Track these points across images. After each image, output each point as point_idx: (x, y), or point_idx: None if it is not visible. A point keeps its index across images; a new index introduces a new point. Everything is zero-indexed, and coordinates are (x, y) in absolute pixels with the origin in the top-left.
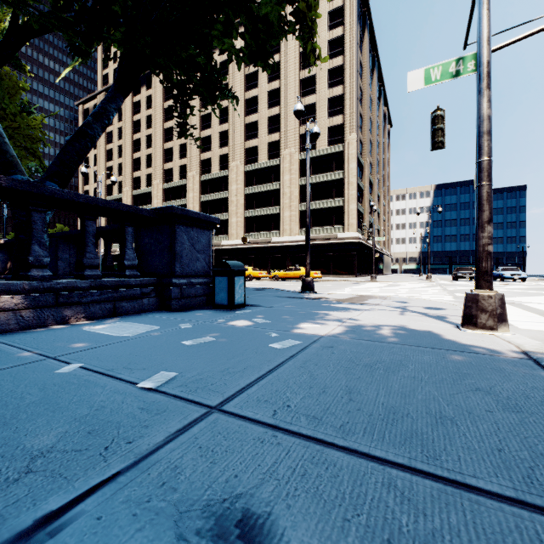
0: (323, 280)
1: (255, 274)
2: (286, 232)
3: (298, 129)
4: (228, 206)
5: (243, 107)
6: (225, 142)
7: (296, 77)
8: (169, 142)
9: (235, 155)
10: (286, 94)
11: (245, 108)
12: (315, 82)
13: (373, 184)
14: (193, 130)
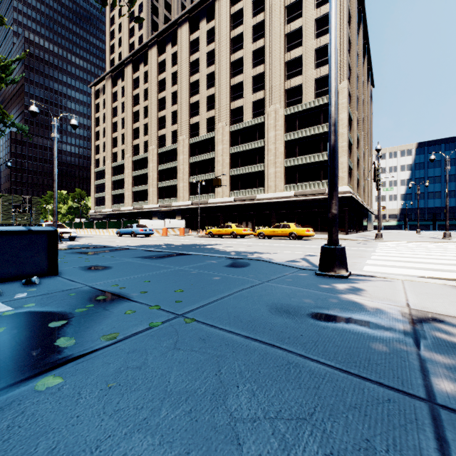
0: (315, 238)
1: (239, 232)
2: (271, 189)
3: (283, 84)
4: (214, 166)
5: (228, 70)
6: (212, 105)
7: (281, 32)
8: (162, 111)
9: (221, 117)
10: (270, 51)
11: (230, 70)
12: (301, 35)
13: (359, 140)
14: (183, 97)
